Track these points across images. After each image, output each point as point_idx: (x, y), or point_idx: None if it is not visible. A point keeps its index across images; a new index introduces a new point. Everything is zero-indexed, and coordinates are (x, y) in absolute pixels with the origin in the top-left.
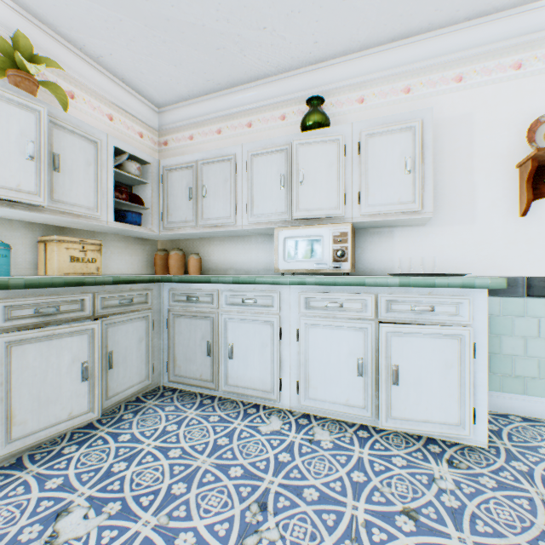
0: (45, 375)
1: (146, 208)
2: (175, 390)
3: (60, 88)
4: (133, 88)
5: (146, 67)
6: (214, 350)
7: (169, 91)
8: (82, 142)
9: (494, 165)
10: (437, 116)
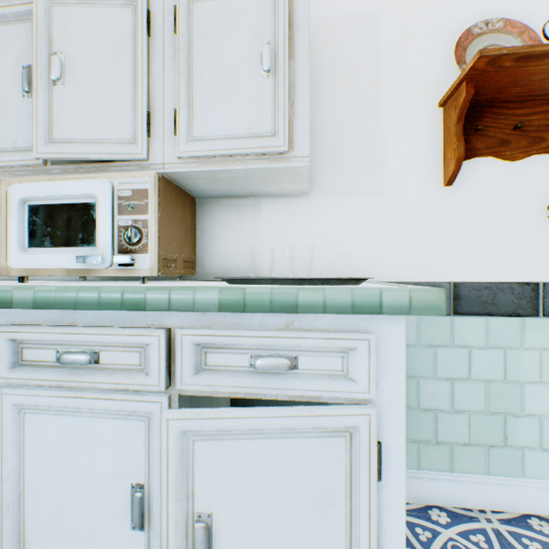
0: None
1: None
2: None
3: None
4: None
5: None
6: None
7: None
8: None
9: (409, 101)
10: (327, 12)
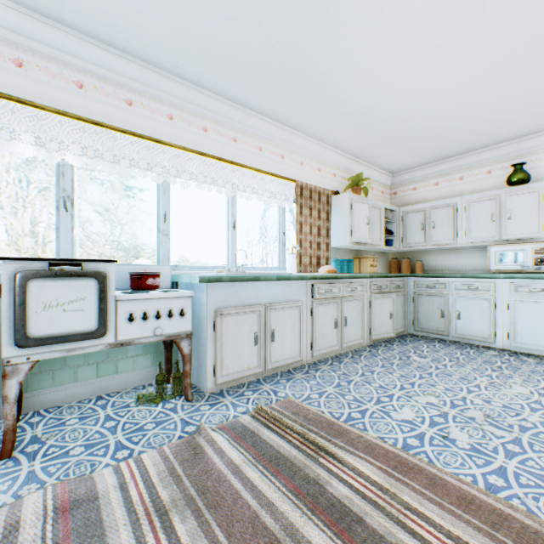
0: (380, 313)
1: (393, 236)
2: (416, 336)
3: (366, 187)
4: (383, 170)
5: (397, 161)
6: (446, 314)
7: (404, 167)
8: (375, 211)
9: None
10: None
